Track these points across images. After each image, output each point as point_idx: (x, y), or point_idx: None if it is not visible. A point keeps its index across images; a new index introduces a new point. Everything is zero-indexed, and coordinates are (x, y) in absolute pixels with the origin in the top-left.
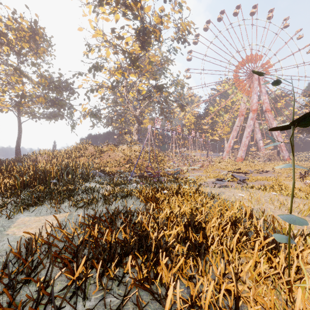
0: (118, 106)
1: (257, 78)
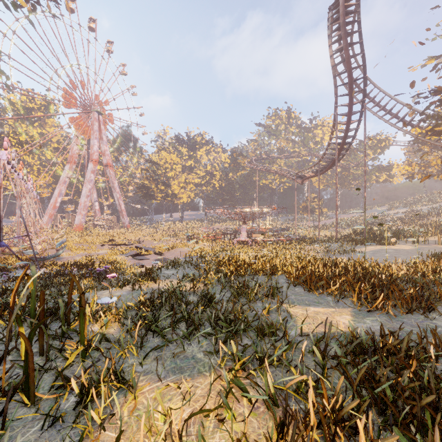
0: None
1: (98, 119)
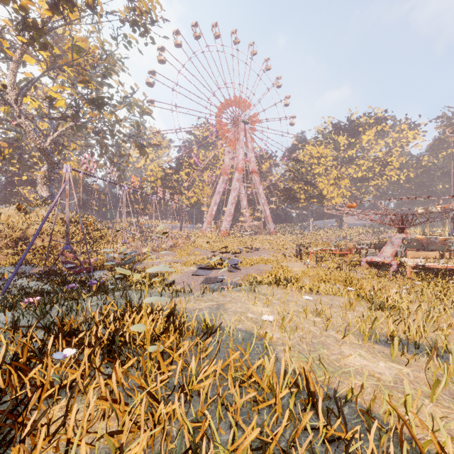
0: (2, 125)
1: (244, 129)
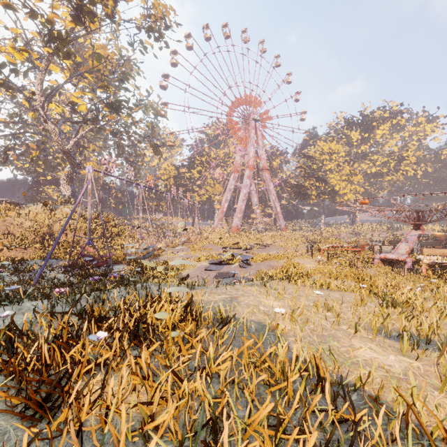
0: (30, 129)
1: (254, 127)
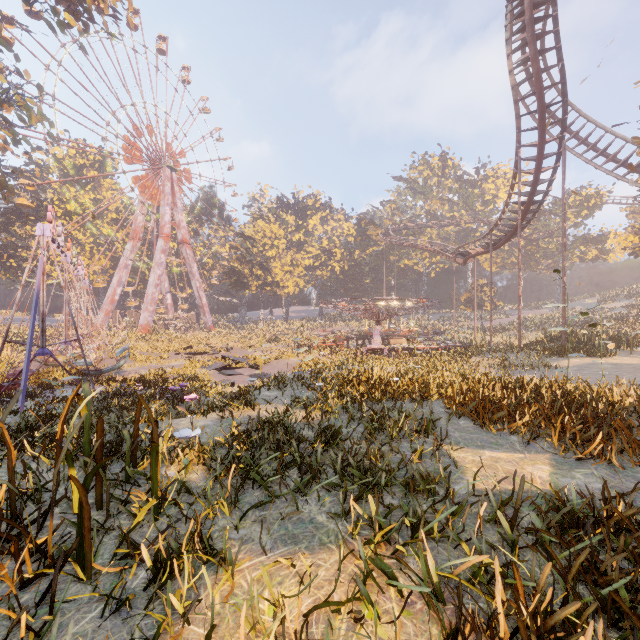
0: None
1: (171, 178)
